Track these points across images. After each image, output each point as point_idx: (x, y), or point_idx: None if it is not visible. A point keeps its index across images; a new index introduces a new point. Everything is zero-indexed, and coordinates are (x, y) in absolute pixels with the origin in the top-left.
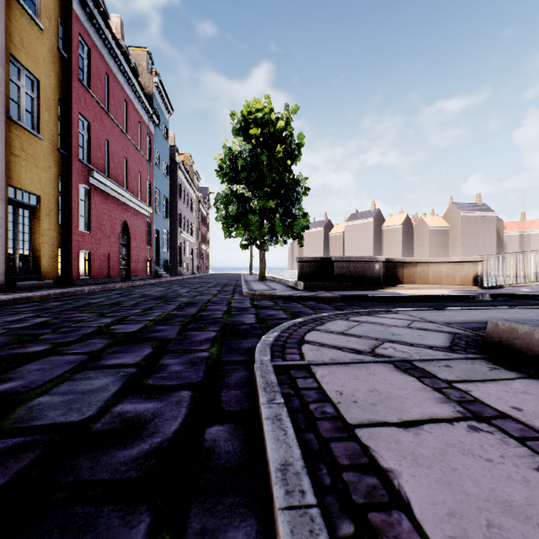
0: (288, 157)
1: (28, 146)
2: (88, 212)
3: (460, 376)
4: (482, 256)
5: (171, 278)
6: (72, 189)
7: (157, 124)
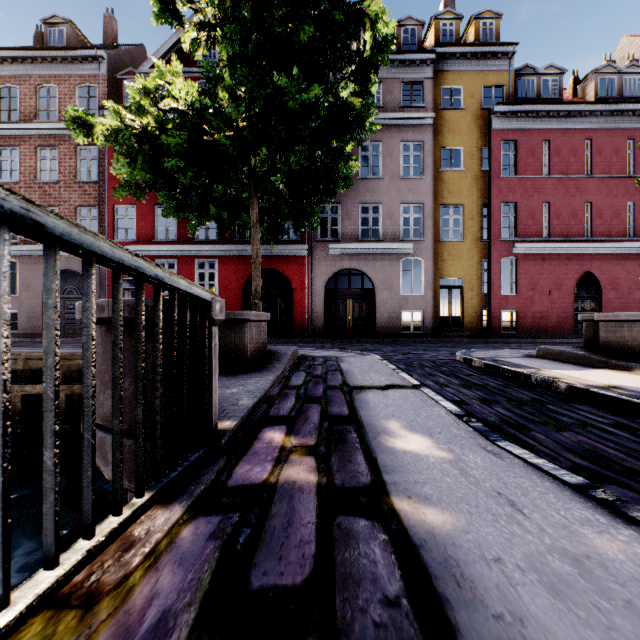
0: None
1: (453, 251)
2: (515, 278)
3: None
4: None
5: None
6: (491, 266)
7: None
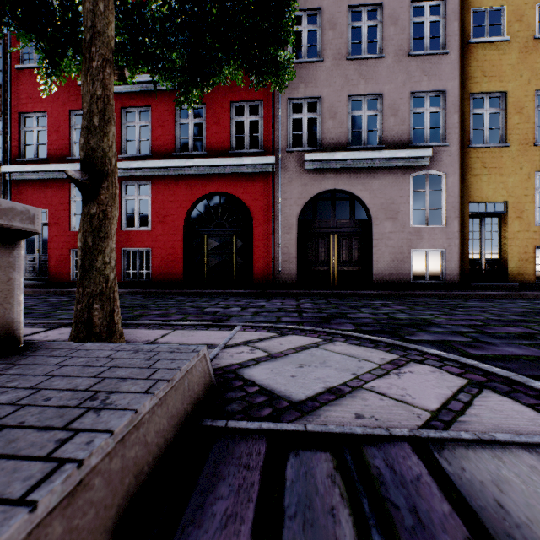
0: None
1: (490, 161)
2: None
3: None
4: None
5: None
6: None
7: None
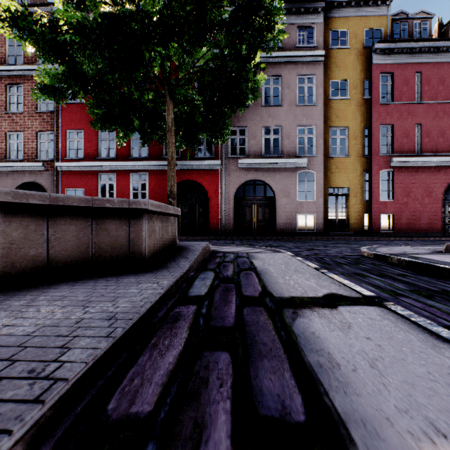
0: None
1: (340, 165)
2: (392, 186)
3: None
4: None
5: None
6: (372, 177)
7: None
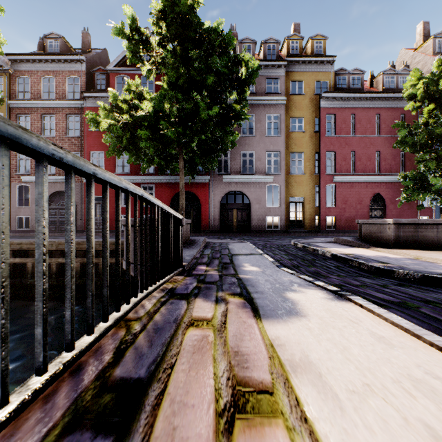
0: None
1: (298, 180)
2: (334, 196)
3: None
4: None
5: None
6: (320, 189)
7: None
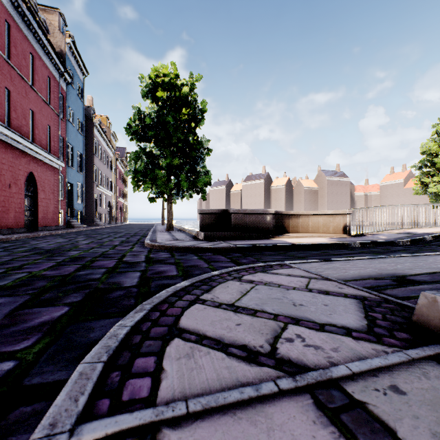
0: (193, 120)
1: None
2: None
3: (436, 429)
4: (349, 210)
5: (83, 228)
6: None
7: (70, 82)
